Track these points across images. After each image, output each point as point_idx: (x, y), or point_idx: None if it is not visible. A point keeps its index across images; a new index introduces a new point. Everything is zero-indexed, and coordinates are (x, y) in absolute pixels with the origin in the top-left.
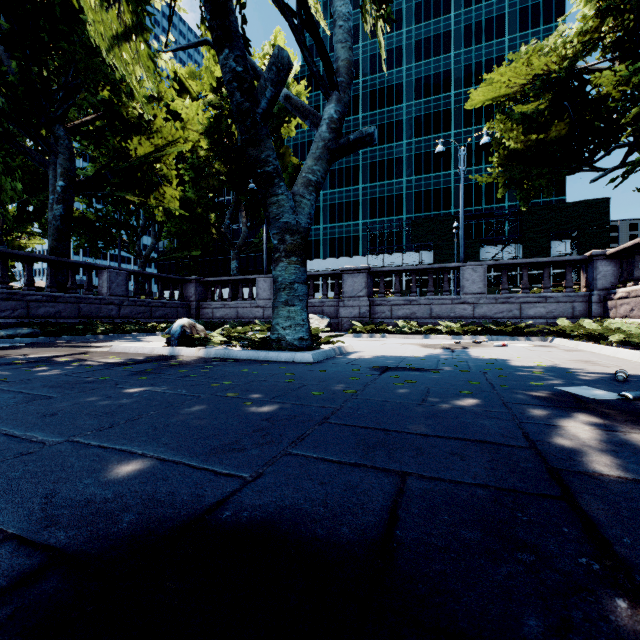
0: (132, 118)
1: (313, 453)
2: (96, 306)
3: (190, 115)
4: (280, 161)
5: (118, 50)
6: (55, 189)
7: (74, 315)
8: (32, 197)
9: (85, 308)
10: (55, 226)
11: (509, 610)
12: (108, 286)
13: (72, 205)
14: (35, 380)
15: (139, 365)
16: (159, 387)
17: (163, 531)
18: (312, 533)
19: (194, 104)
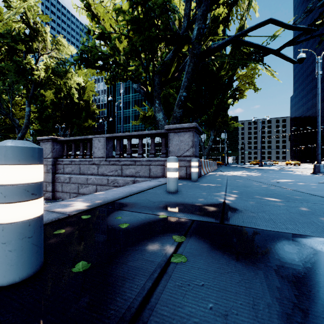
0: None
1: None
2: None
3: (48, 94)
4: (86, 108)
5: None
6: None
7: None
8: None
9: None
10: None
11: None
12: None
13: None
14: None
15: None
16: None
17: None
18: None
19: (49, 91)
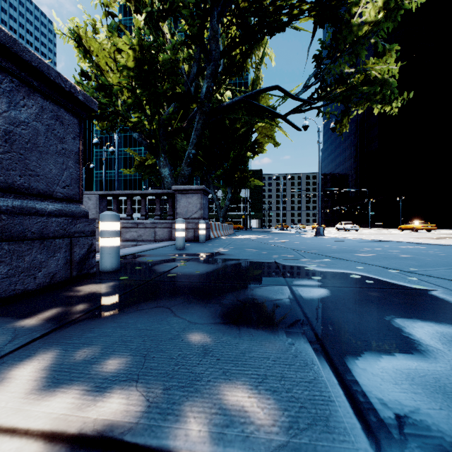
0: None
1: None
2: None
3: None
4: None
5: None
6: None
7: None
8: None
9: None
10: None
11: None
12: None
13: None
14: None
15: None
16: None
17: None
18: None
19: None
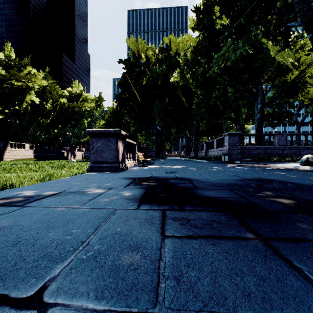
0: (288, 67)
1: (310, 181)
2: (272, 150)
3: None
4: None
5: (280, 53)
6: (257, 108)
7: (264, 154)
8: (249, 110)
9: (268, 151)
10: (257, 122)
11: (311, 187)
12: (277, 142)
13: (263, 113)
14: (254, 169)
15: (283, 169)
16: (285, 173)
17: (273, 180)
18: (293, 183)
19: None
